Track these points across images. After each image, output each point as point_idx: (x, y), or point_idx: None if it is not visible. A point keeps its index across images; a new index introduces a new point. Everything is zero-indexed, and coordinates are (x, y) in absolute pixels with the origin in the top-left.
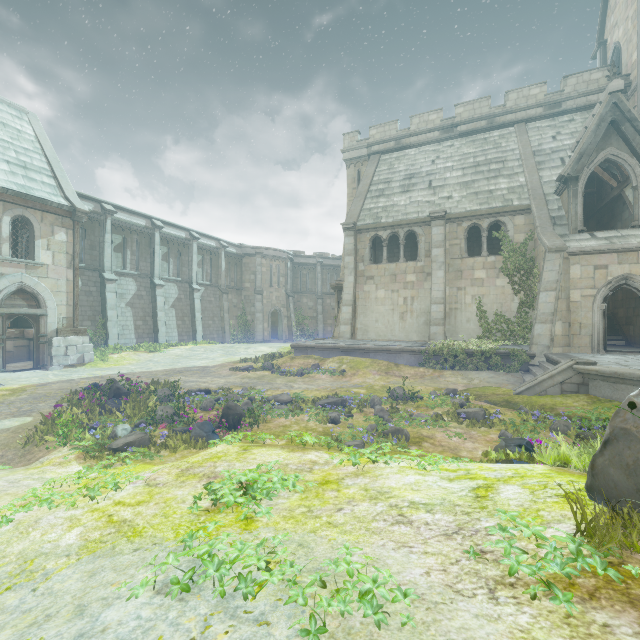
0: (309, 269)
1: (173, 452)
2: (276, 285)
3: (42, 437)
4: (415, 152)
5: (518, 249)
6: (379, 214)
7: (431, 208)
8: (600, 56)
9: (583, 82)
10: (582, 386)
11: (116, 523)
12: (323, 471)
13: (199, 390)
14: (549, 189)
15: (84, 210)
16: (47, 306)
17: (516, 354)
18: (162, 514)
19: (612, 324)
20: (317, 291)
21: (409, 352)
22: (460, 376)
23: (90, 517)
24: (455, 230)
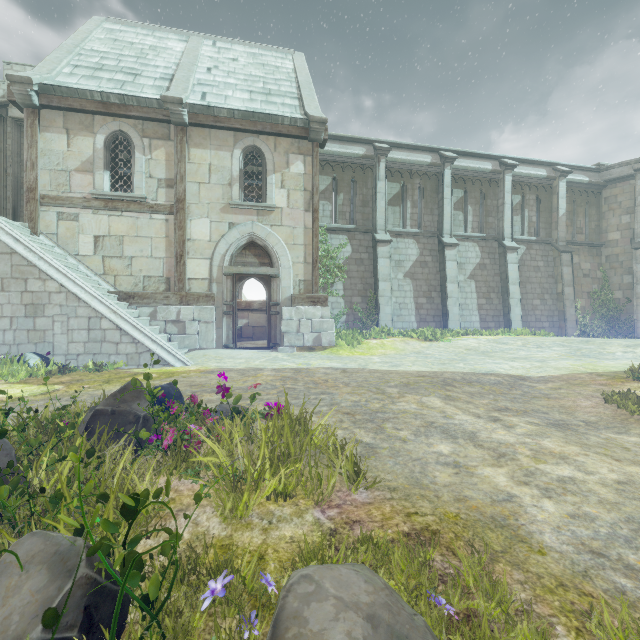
0: None
1: None
2: None
3: None
4: None
5: None
6: None
7: None
8: None
9: None
10: None
11: None
12: None
13: None
14: None
15: (319, 118)
16: (280, 264)
17: None
18: None
19: None
20: None
21: None
22: None
23: None
24: None
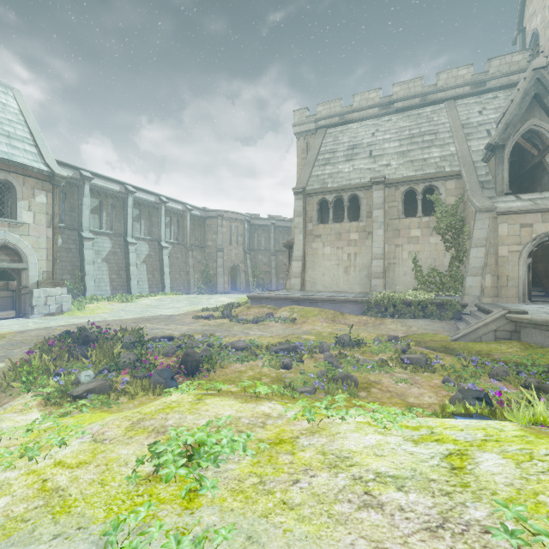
0: (264, 230)
1: (132, 399)
2: (235, 243)
3: (9, 383)
4: (357, 126)
5: (450, 210)
6: (326, 180)
7: (372, 174)
8: (519, 42)
9: (505, 64)
10: (514, 333)
11: (47, 492)
12: (276, 426)
13: (163, 337)
14: (477, 157)
15: (62, 175)
16: (28, 261)
17: (450, 304)
18: (99, 481)
19: (532, 277)
20: (271, 249)
21: (353, 302)
22: (399, 324)
23: (23, 482)
24: (393, 194)
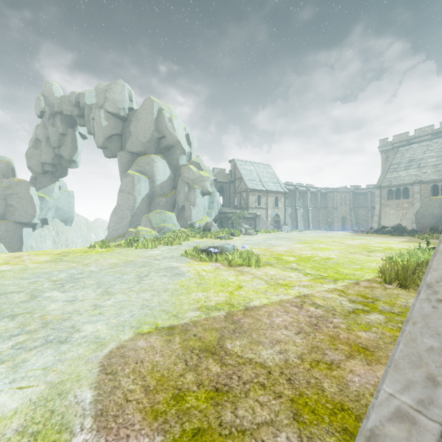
0: (363, 195)
1: None
2: (344, 205)
3: None
4: (416, 146)
5: None
6: (391, 180)
7: (415, 178)
8: None
9: None
10: None
11: None
12: None
13: None
14: None
15: (288, 192)
16: (280, 218)
17: None
18: None
19: None
20: (368, 206)
21: None
22: None
23: None
24: (426, 187)
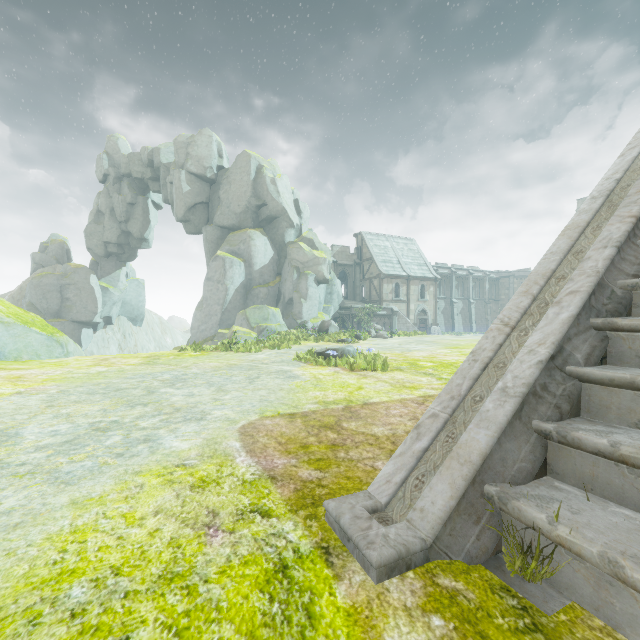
0: None
1: None
2: None
3: None
4: None
5: None
6: None
7: None
8: None
9: None
10: None
11: None
12: None
13: None
14: None
15: (439, 278)
16: (428, 315)
17: None
18: None
19: None
20: None
21: None
22: None
23: None
24: None
